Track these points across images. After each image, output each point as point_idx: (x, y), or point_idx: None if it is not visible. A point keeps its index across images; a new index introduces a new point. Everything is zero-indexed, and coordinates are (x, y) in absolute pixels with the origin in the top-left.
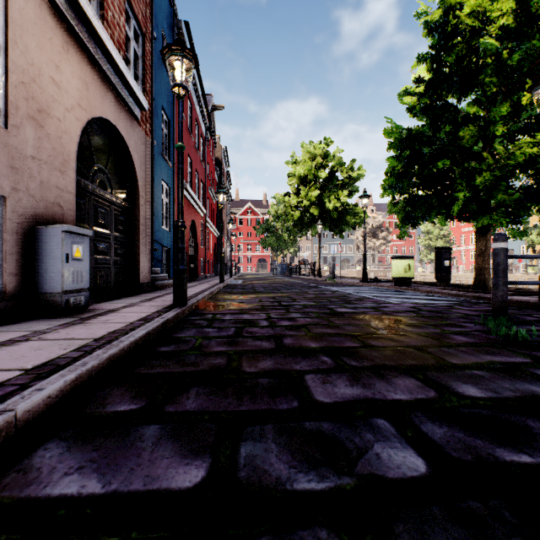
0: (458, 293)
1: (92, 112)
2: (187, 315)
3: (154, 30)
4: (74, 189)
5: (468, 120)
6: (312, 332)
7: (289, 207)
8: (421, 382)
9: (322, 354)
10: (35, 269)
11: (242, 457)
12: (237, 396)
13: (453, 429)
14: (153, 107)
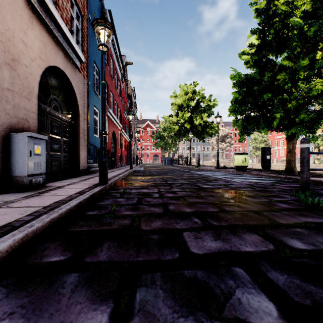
0: (276, 175)
1: (48, 62)
2: (108, 189)
3: (89, 14)
4: (36, 110)
5: (282, 69)
6: (187, 201)
7: (172, 123)
8: (262, 237)
9: (194, 217)
10: (10, 161)
11: (137, 302)
12: (136, 248)
13: (291, 276)
14: (88, 61)
